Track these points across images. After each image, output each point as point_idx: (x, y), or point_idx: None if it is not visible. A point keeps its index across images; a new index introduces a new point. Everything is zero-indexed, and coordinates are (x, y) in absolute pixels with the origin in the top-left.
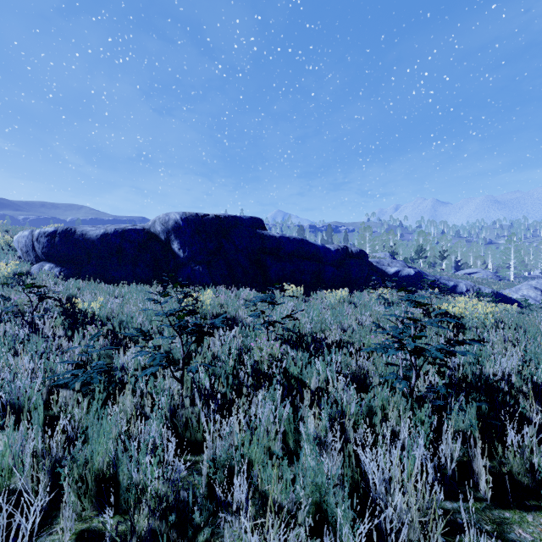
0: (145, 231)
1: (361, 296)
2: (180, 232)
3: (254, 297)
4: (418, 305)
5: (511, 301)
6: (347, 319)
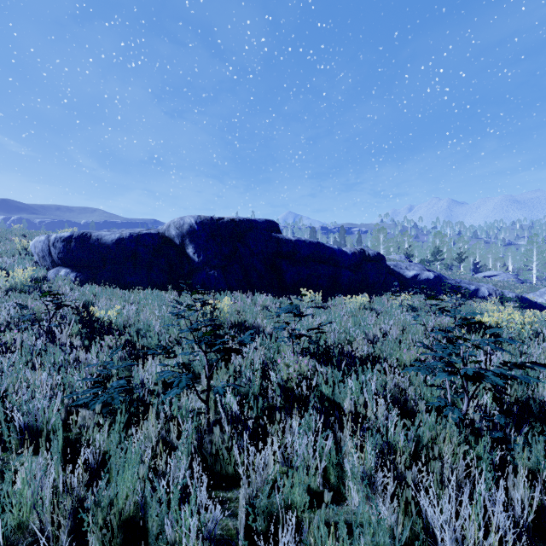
0: (159, 235)
1: (381, 302)
2: (195, 236)
3: (280, 309)
4: (468, 322)
5: (537, 306)
6: (371, 328)
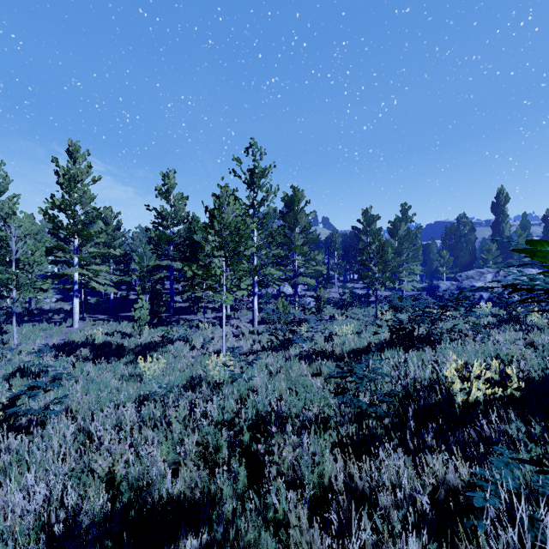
0: None
1: None
2: None
3: None
4: None
5: None
6: None
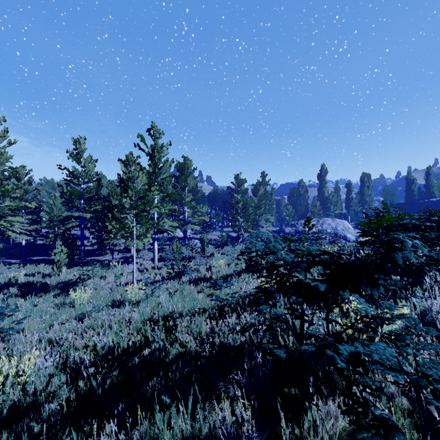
0: None
1: None
2: None
3: None
4: None
5: None
6: None
